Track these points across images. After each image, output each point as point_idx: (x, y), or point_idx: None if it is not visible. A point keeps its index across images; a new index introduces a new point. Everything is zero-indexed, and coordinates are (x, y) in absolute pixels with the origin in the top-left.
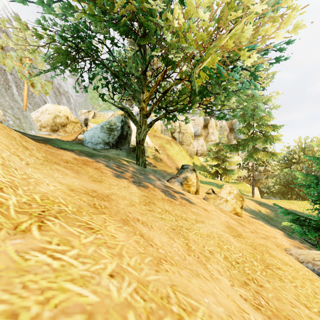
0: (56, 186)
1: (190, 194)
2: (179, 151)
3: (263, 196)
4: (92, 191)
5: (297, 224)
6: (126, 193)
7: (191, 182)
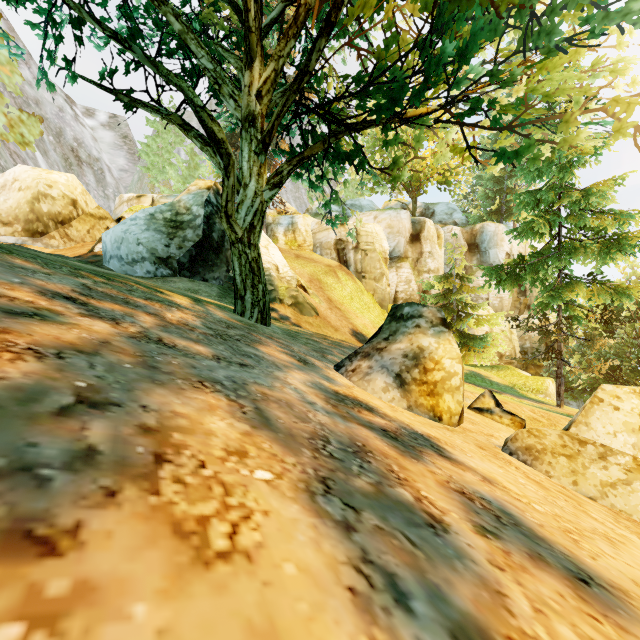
0: None
1: (447, 429)
2: (357, 293)
3: None
4: None
5: None
6: None
7: (441, 372)
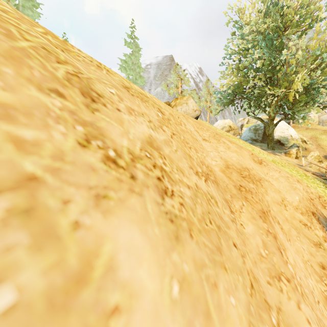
0: None
1: (289, 157)
2: None
3: None
4: None
5: None
6: None
7: (293, 152)
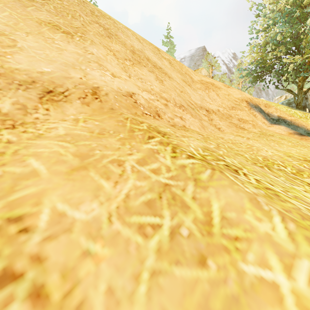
0: None
1: None
2: None
3: None
4: None
5: None
6: None
7: None
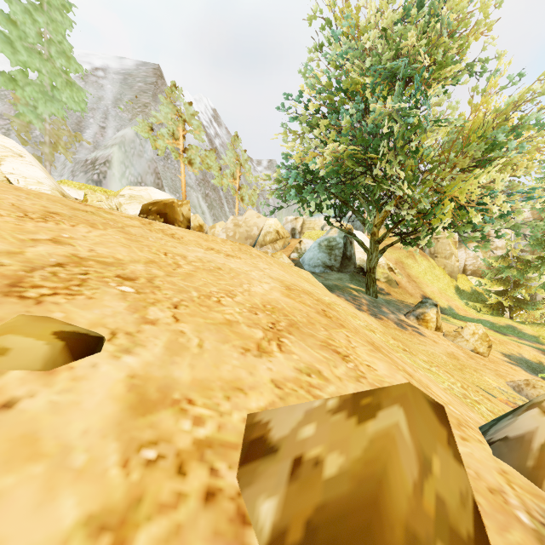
0: None
1: (427, 329)
2: (429, 269)
3: None
4: None
5: None
6: None
7: (430, 317)
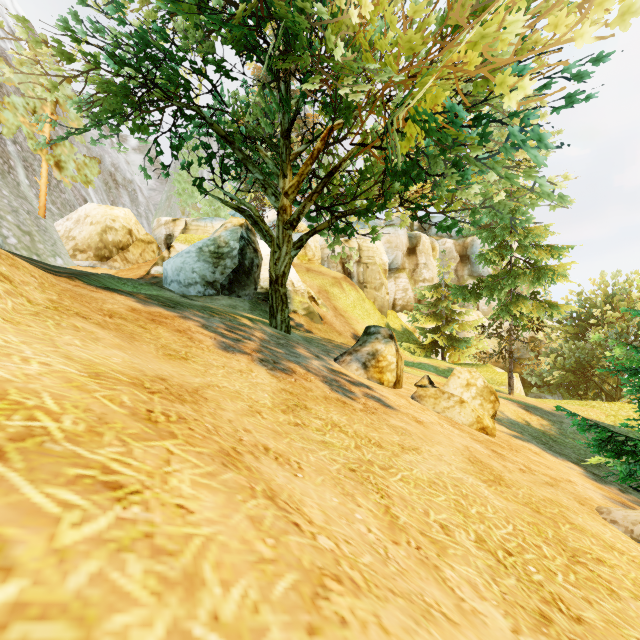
0: (49, 365)
1: (384, 387)
2: (359, 301)
3: (529, 393)
4: (154, 379)
5: (610, 450)
6: (242, 384)
7: (386, 362)
